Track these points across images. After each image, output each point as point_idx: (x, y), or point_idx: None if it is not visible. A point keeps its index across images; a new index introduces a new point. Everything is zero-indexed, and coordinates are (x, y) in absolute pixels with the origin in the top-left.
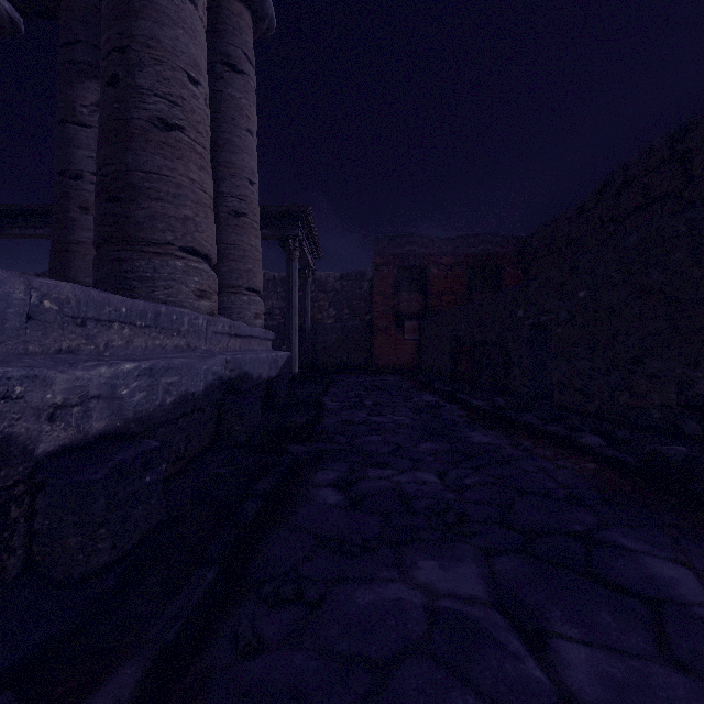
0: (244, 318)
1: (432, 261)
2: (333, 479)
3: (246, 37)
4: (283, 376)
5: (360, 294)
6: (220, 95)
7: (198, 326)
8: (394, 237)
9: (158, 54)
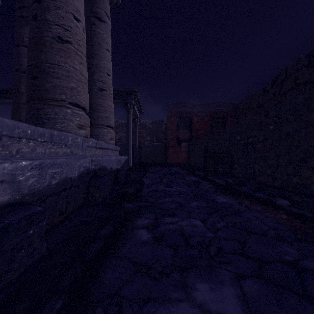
0: (105, 140)
1: (194, 114)
2: (146, 223)
3: (106, 5)
4: (124, 168)
5: (161, 130)
6: (93, 32)
7: (77, 142)
8: (176, 103)
9: (58, 4)
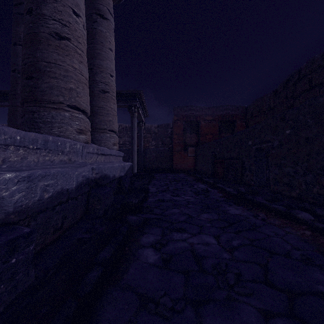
0: (107, 145)
1: (201, 118)
2: (152, 241)
3: (109, 1)
4: (128, 175)
5: (166, 134)
6: (95, 30)
7: (76, 149)
8: (183, 106)
9: None
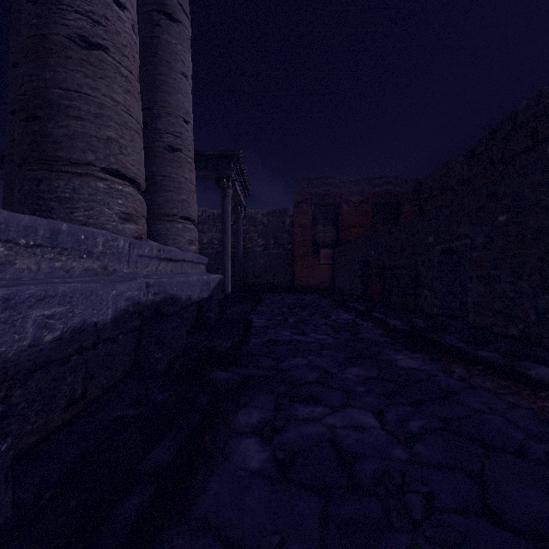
0: (179, 244)
1: (343, 199)
2: (257, 421)
3: None
4: (215, 297)
5: (283, 227)
6: (157, 40)
7: (117, 248)
8: (311, 179)
9: None
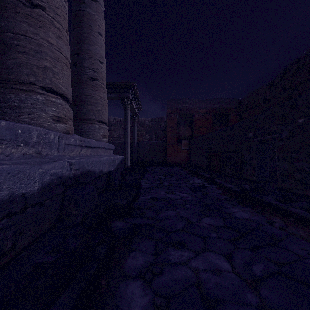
0: (96, 137)
1: (195, 111)
2: (141, 265)
3: None
4: (119, 169)
5: (160, 128)
6: (83, 12)
7: (49, 139)
8: (177, 99)
9: None
